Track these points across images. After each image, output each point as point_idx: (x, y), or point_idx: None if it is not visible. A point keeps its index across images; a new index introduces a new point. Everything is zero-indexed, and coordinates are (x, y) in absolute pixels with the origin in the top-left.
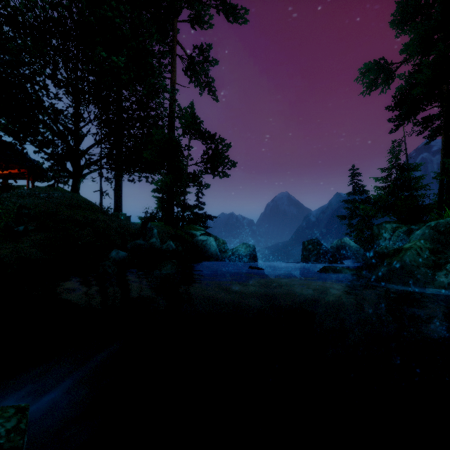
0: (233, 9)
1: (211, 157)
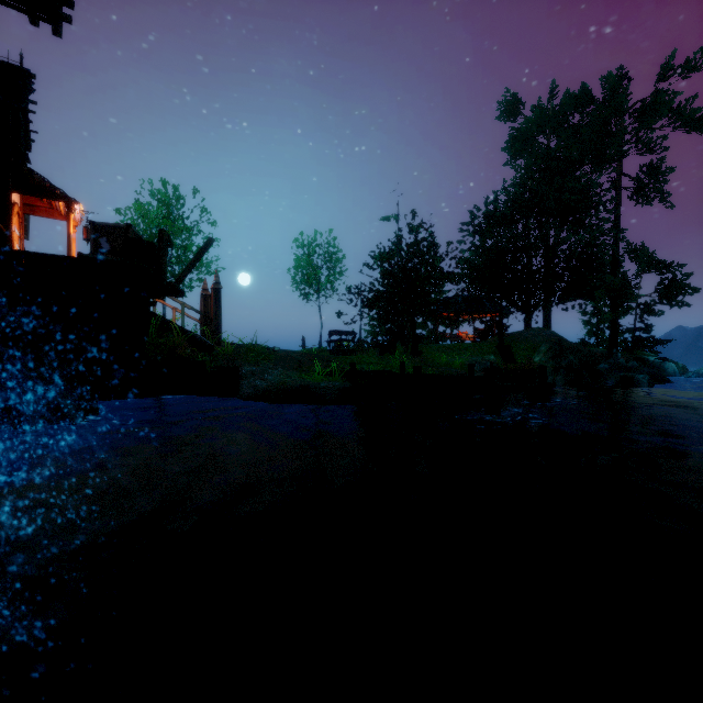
0: (697, 121)
1: (667, 288)
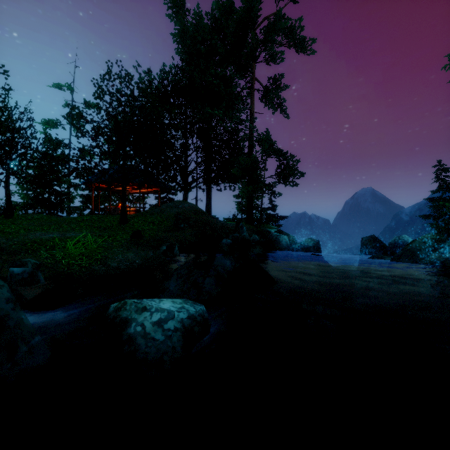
0: (302, 43)
1: (283, 170)
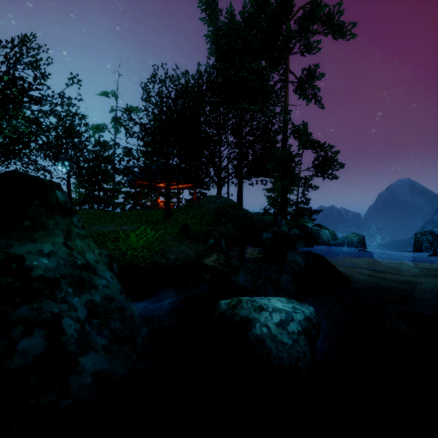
0: (341, 28)
1: (321, 162)
